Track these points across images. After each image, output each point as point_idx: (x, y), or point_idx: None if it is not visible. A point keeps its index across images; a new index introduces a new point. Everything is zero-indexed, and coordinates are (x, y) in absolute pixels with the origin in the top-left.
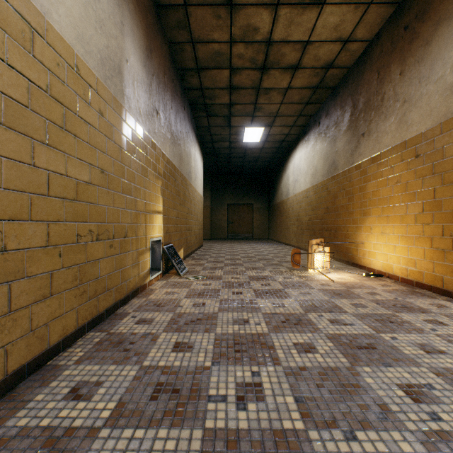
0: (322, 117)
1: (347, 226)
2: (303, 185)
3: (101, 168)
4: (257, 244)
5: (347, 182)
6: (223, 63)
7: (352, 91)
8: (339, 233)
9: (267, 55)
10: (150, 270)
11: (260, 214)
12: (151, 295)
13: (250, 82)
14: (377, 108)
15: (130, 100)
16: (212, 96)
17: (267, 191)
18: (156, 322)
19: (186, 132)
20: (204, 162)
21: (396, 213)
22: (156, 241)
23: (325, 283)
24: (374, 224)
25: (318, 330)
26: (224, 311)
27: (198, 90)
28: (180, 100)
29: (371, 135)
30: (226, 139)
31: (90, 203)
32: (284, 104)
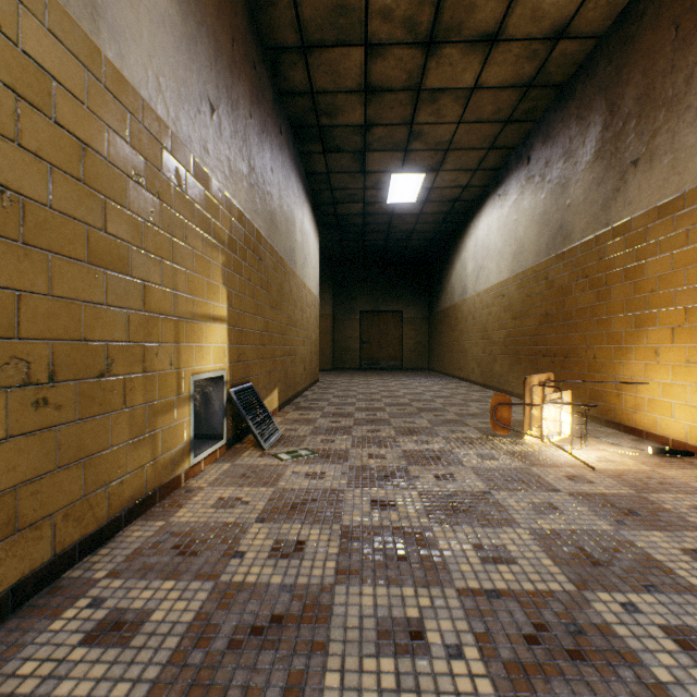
0: (535, 147)
1: (595, 349)
2: (494, 274)
3: None
4: (412, 379)
5: (593, 263)
6: (351, 32)
7: (606, 82)
8: (574, 362)
9: (439, 10)
10: (191, 444)
11: (415, 329)
12: (180, 509)
13: (404, 76)
14: (674, 101)
15: (123, 40)
16: (332, 109)
17: (425, 290)
18: (147, 632)
19: (284, 175)
20: (321, 241)
21: None
22: (213, 379)
23: (576, 474)
24: (666, 344)
25: (664, 696)
26: (350, 580)
27: (306, 97)
28: (270, 110)
29: (658, 160)
30: (358, 198)
31: None
32: (465, 124)
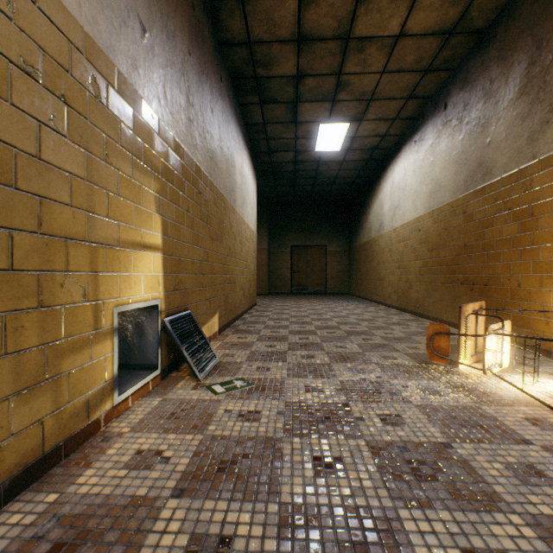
0: (452, 94)
1: (519, 277)
2: (410, 212)
3: None
4: (335, 302)
5: (517, 195)
6: None
7: (532, 19)
8: (495, 290)
9: None
10: (115, 382)
11: (337, 260)
12: (86, 471)
13: (334, 23)
14: None
15: None
16: (268, 60)
17: (345, 228)
18: None
19: (225, 120)
20: (258, 186)
21: None
22: (147, 308)
23: (535, 415)
24: None
25: None
26: None
27: (244, 47)
28: (210, 56)
29: None
30: (290, 147)
31: None
32: (388, 73)
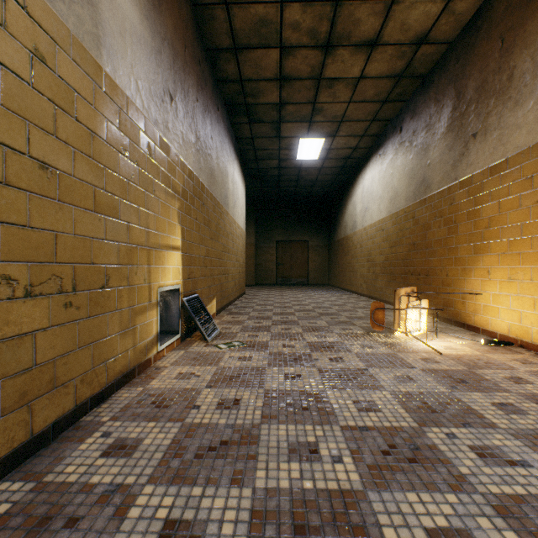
0: (405, 120)
1: (447, 269)
2: (376, 214)
3: (40, 160)
4: (315, 292)
5: (446, 207)
6: (270, 38)
7: (454, 75)
8: (433, 279)
9: (334, 23)
10: (158, 337)
11: (318, 254)
12: (153, 380)
13: (308, 69)
14: (501, 92)
15: (115, 59)
16: (256, 92)
17: (326, 224)
18: (142, 450)
19: (220, 140)
20: (246, 187)
21: (537, 248)
22: (171, 291)
23: (428, 357)
24: (495, 266)
25: (463, 480)
26: (271, 421)
27: (236, 83)
28: (210, 94)
29: (490, 134)
30: (275, 156)
31: (5, 223)
32: (354, 103)
